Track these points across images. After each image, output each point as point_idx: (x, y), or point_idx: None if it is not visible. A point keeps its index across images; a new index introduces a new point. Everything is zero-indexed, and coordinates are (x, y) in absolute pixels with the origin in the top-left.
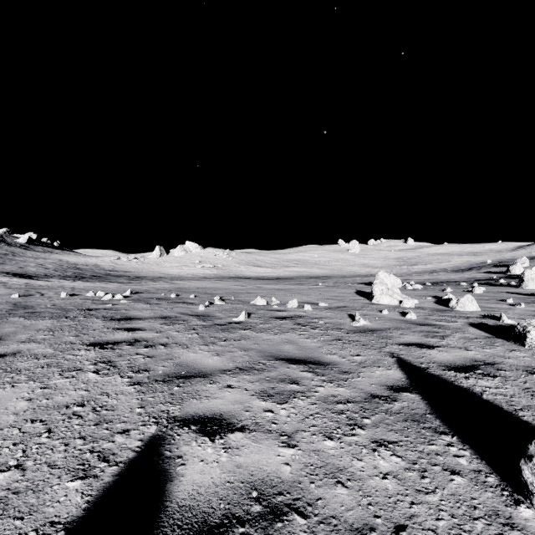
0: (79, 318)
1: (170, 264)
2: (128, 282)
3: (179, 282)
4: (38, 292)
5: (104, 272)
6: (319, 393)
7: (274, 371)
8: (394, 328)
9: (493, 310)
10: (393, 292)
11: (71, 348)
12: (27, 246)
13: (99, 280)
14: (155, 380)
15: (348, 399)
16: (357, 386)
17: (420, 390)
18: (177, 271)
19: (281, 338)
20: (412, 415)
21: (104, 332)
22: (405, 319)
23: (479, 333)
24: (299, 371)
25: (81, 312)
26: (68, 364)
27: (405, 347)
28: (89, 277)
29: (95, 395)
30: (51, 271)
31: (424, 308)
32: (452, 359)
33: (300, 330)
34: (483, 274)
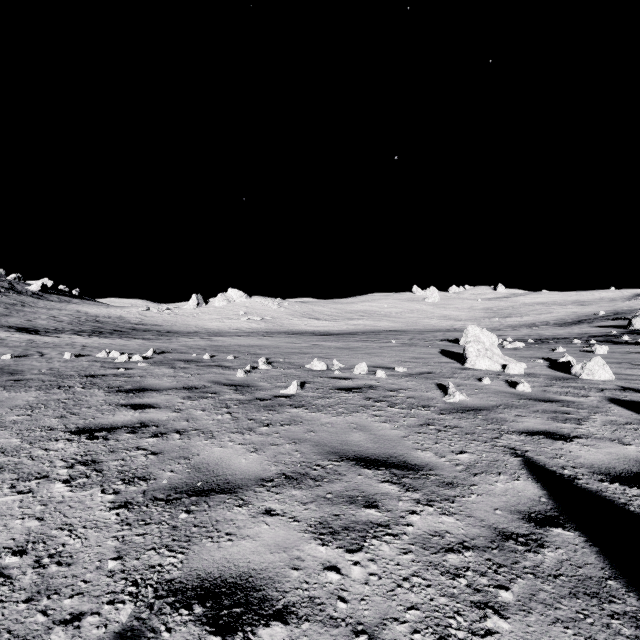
0: (76, 389)
1: (210, 316)
2: (155, 338)
3: (218, 338)
4: (38, 352)
5: (129, 326)
6: (414, 527)
7: (339, 481)
8: (505, 405)
9: (633, 379)
10: (492, 353)
11: (47, 437)
12: (40, 294)
13: (121, 336)
14: (154, 499)
15: (463, 541)
16: (473, 513)
17: (577, 523)
18: (217, 324)
19: (347, 422)
20: (582, 580)
21: (102, 410)
22: (516, 392)
23: (629, 415)
24: (377, 482)
25: (82, 379)
26: (30, 467)
27: (528, 438)
28: (110, 331)
29: (50, 530)
30: (65, 324)
31: (536, 374)
32: (608, 461)
33: (373, 409)
34: (597, 329)
